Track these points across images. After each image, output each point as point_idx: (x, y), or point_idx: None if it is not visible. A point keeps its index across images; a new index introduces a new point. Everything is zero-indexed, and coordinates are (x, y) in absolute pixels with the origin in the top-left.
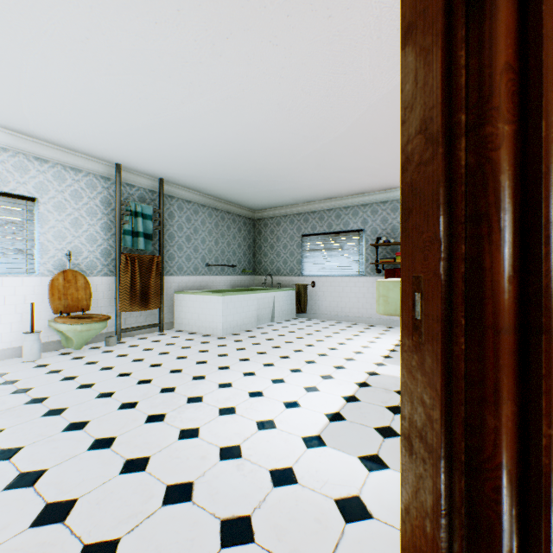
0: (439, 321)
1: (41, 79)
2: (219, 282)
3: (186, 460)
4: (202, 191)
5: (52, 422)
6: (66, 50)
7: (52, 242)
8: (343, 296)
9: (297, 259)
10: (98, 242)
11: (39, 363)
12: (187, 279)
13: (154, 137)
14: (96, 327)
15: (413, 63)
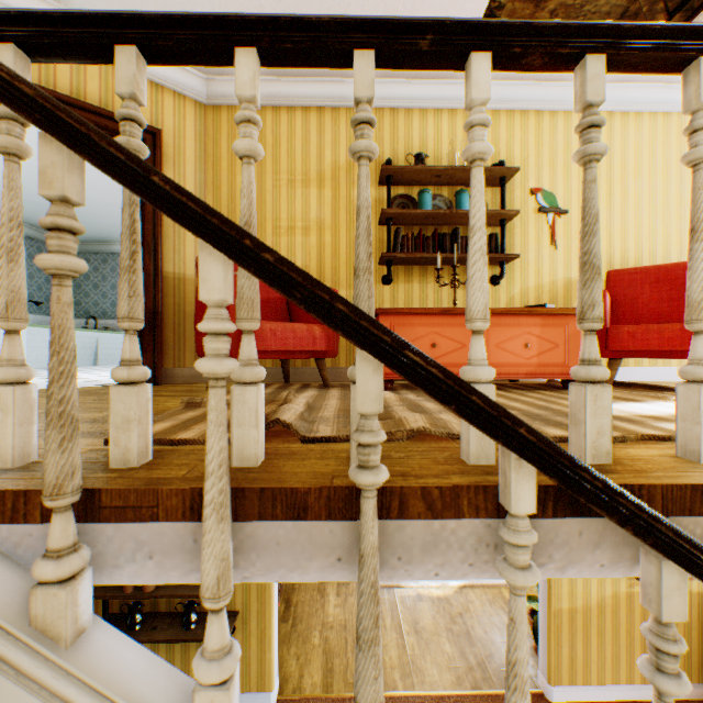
0: None
1: None
2: None
3: None
4: None
5: None
6: None
7: None
8: None
9: None
10: None
11: None
12: None
13: None
14: None
15: None
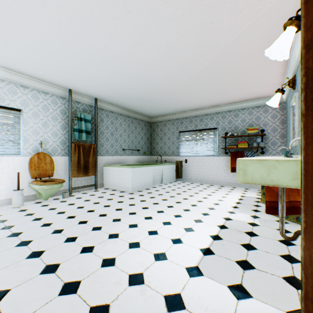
0: None
1: (19, 33)
2: (130, 159)
3: (105, 284)
4: (120, 106)
5: (21, 250)
6: (32, 11)
7: (31, 136)
8: (204, 168)
9: (176, 146)
10: (59, 136)
11: (21, 208)
12: (111, 158)
13: (90, 71)
14: (56, 186)
15: None
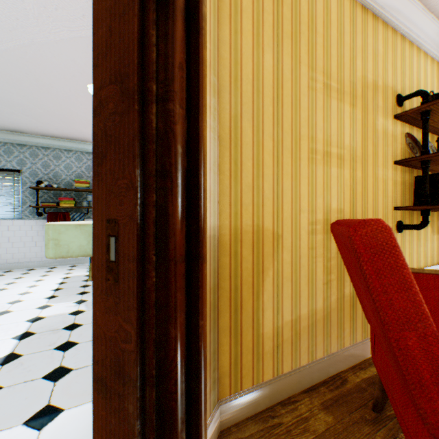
0: (136, 261)
1: None
2: None
3: None
4: None
5: None
6: None
7: None
8: None
9: None
10: None
11: None
12: None
13: None
14: None
15: (109, 13)
